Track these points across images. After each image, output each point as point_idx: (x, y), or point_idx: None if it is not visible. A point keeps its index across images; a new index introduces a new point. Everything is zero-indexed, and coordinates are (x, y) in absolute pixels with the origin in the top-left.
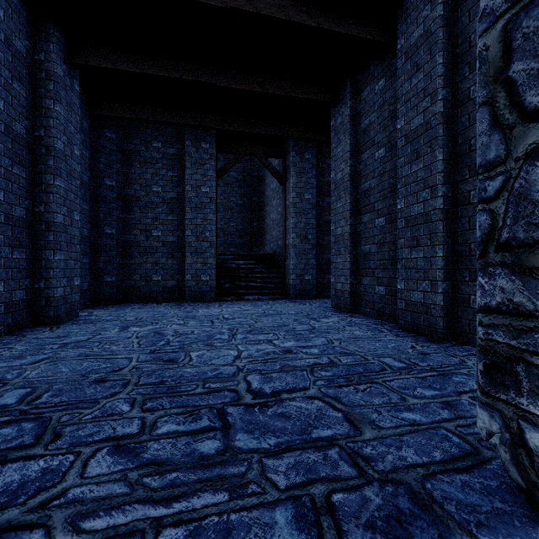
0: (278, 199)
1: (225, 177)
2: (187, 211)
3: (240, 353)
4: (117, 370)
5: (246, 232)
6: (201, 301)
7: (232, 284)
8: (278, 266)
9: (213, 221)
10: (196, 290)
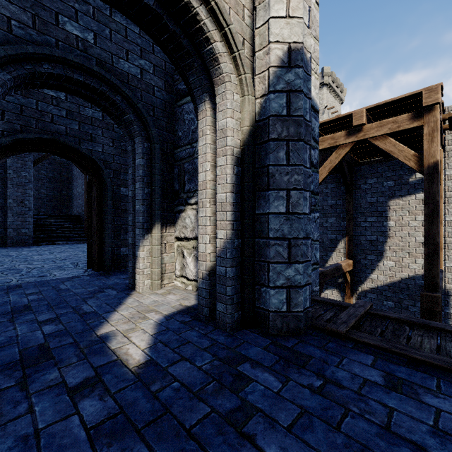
0: (82, 180)
1: (36, 154)
2: (9, 187)
3: (56, 255)
4: (3, 261)
5: (56, 198)
6: (21, 245)
7: (46, 235)
8: (82, 223)
9: (31, 194)
10: (17, 239)
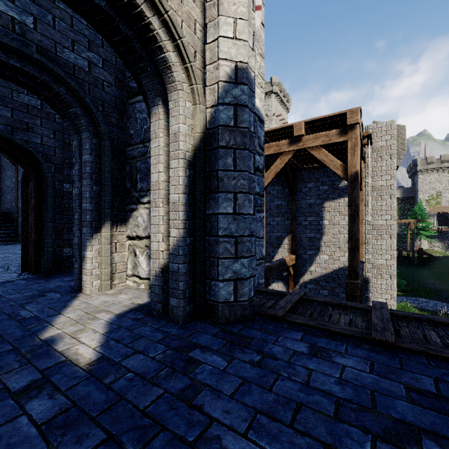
0: (12, 172)
1: None
2: None
3: None
4: None
5: None
6: None
7: None
8: (12, 221)
9: None
10: None
